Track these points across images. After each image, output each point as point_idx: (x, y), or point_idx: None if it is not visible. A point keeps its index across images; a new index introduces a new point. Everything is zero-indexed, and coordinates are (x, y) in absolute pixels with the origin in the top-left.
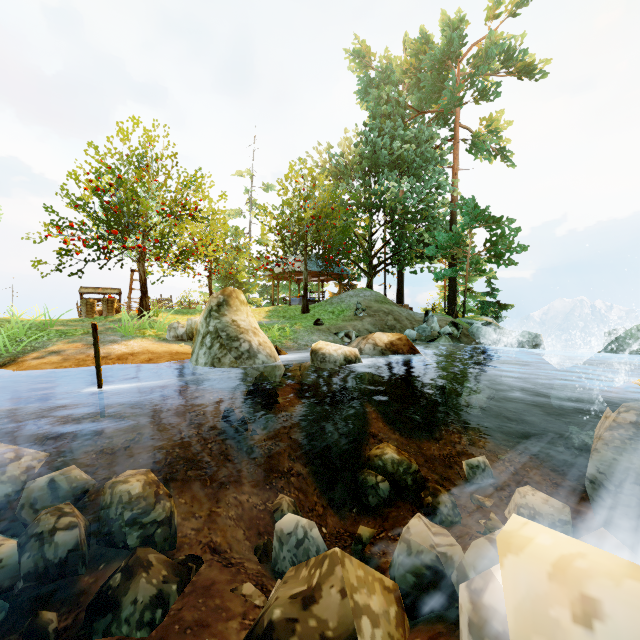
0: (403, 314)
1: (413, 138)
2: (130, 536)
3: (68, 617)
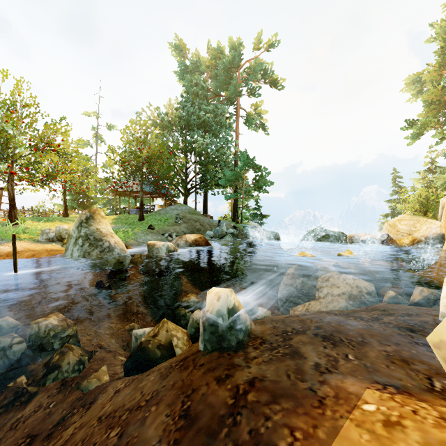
0: (206, 221)
1: (212, 111)
2: (55, 344)
3: (28, 380)
